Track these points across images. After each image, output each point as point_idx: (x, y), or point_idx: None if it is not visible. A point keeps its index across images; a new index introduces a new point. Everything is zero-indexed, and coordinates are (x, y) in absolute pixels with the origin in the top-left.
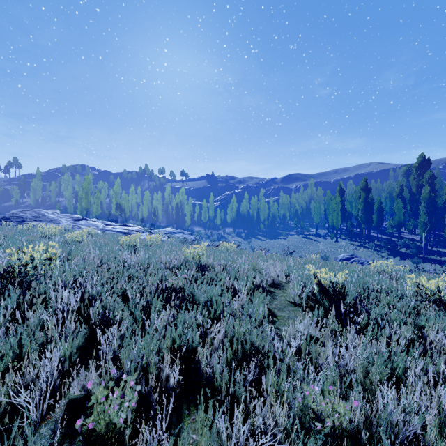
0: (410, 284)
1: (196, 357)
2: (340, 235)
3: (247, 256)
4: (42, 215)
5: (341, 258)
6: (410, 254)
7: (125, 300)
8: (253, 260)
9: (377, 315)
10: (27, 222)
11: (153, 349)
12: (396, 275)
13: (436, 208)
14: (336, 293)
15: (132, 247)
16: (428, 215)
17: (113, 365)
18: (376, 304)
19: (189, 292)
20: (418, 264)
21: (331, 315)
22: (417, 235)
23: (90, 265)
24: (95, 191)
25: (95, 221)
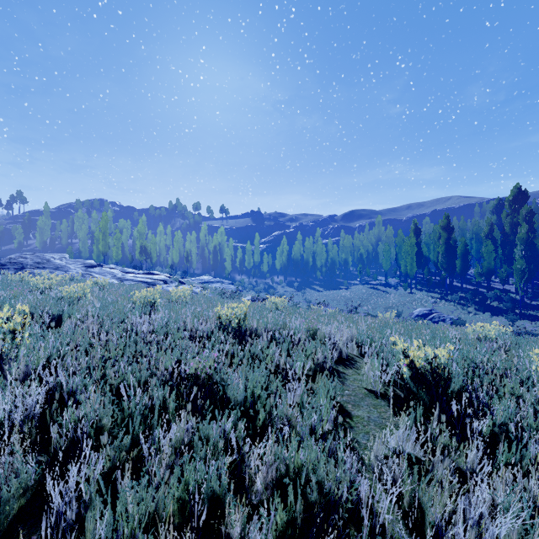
0: (538, 362)
1: (222, 527)
2: (415, 285)
3: (303, 317)
4: (46, 261)
5: (417, 314)
6: (503, 308)
7: (115, 401)
8: (312, 324)
9: (504, 417)
10: (27, 270)
11: (149, 504)
12: (503, 343)
13: (535, 251)
14: (437, 379)
15: (148, 305)
16: (525, 261)
17: (79, 533)
18: (494, 394)
19: (220, 380)
20: (515, 322)
21: (434, 416)
22: (511, 285)
23: (80, 337)
24: (115, 231)
25: (113, 268)
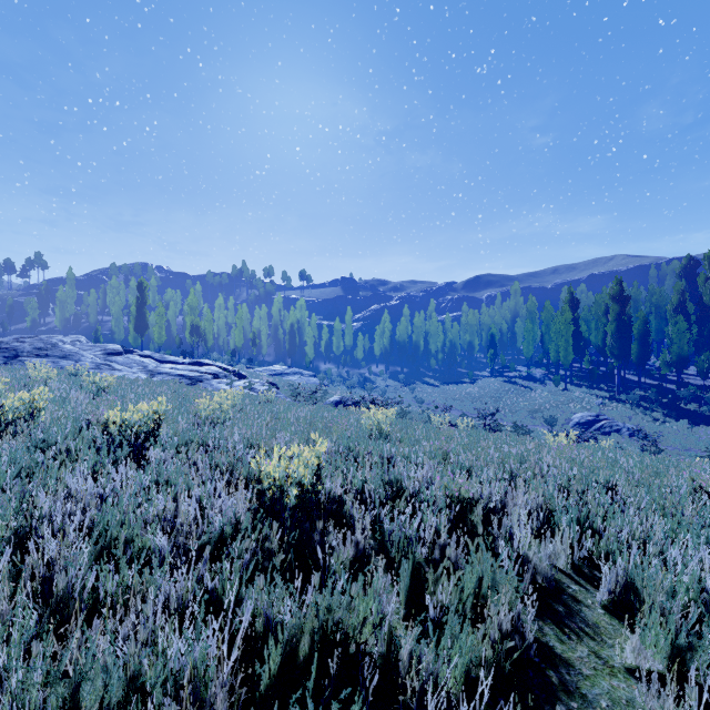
0: None
1: None
2: (571, 379)
3: (428, 452)
4: (52, 346)
5: (577, 421)
6: (704, 413)
7: None
8: (456, 487)
9: None
10: (22, 359)
11: None
12: None
13: None
14: None
15: (124, 444)
16: None
17: None
18: None
19: None
20: None
21: None
22: None
23: None
24: (157, 304)
25: (148, 356)
